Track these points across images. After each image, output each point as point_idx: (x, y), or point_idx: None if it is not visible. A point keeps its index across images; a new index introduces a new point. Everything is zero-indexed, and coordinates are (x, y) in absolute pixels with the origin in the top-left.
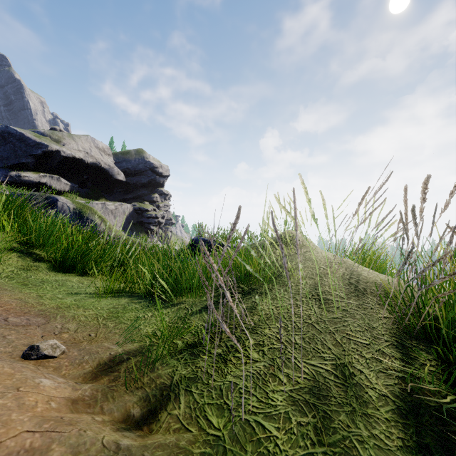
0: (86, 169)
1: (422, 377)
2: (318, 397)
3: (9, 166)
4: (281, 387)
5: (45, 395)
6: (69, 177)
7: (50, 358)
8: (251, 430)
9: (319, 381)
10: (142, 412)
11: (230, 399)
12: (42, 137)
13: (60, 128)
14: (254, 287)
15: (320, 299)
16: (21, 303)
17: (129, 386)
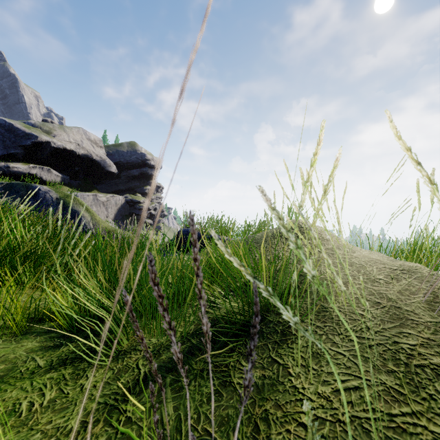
0: (77, 160)
1: None
2: None
3: None
4: None
5: None
6: (60, 168)
7: None
8: None
9: None
10: None
11: None
12: (32, 128)
13: (51, 120)
14: (266, 316)
15: (435, 370)
16: None
17: None
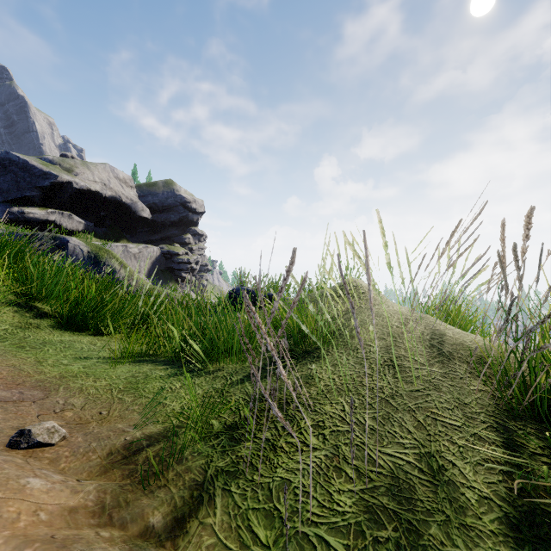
0: (104, 204)
1: (534, 472)
2: (399, 500)
3: (10, 200)
4: (348, 486)
5: (32, 503)
6: (83, 213)
7: (45, 446)
8: (312, 549)
9: (399, 477)
10: (165, 521)
11: (282, 502)
12: (50, 166)
13: (72, 155)
14: (309, 350)
15: (394, 366)
16: (13, 371)
17: (148, 484)
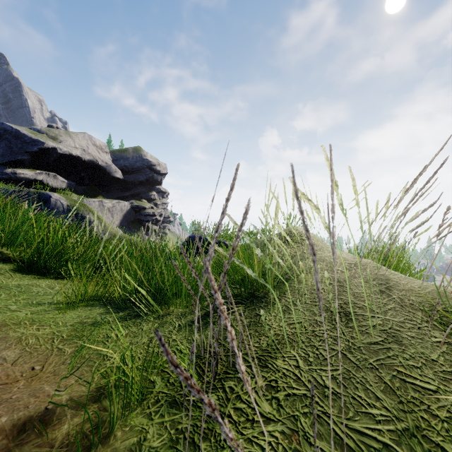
0: (83, 166)
1: None
2: None
3: (5, 163)
4: None
5: None
6: (66, 174)
7: None
8: None
9: None
10: None
11: None
12: (38, 134)
13: (57, 125)
14: (257, 294)
15: (345, 313)
16: None
17: None
